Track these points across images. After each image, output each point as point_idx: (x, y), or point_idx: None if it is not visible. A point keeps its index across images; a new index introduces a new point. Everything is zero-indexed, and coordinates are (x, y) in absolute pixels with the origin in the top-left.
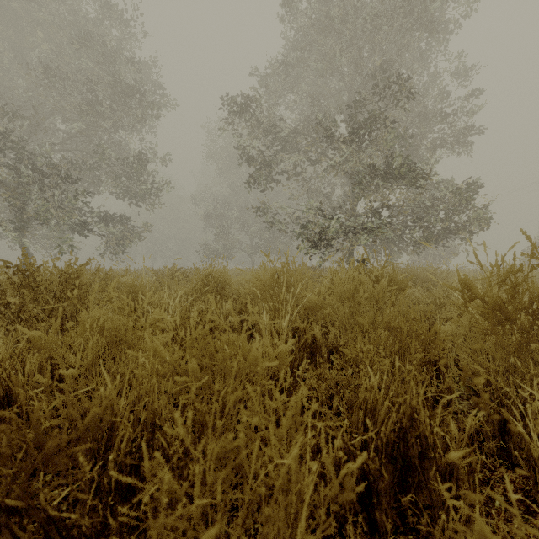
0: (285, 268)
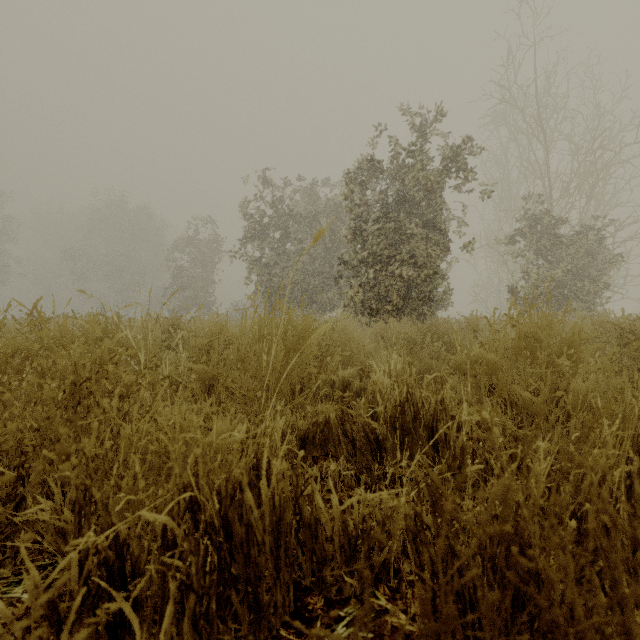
0: None
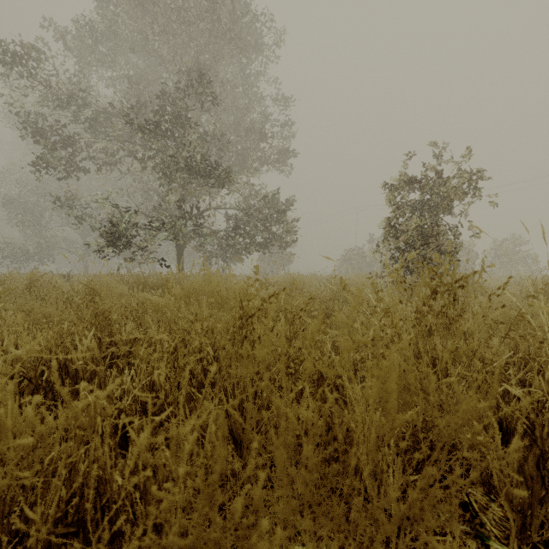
0: (83, 274)
